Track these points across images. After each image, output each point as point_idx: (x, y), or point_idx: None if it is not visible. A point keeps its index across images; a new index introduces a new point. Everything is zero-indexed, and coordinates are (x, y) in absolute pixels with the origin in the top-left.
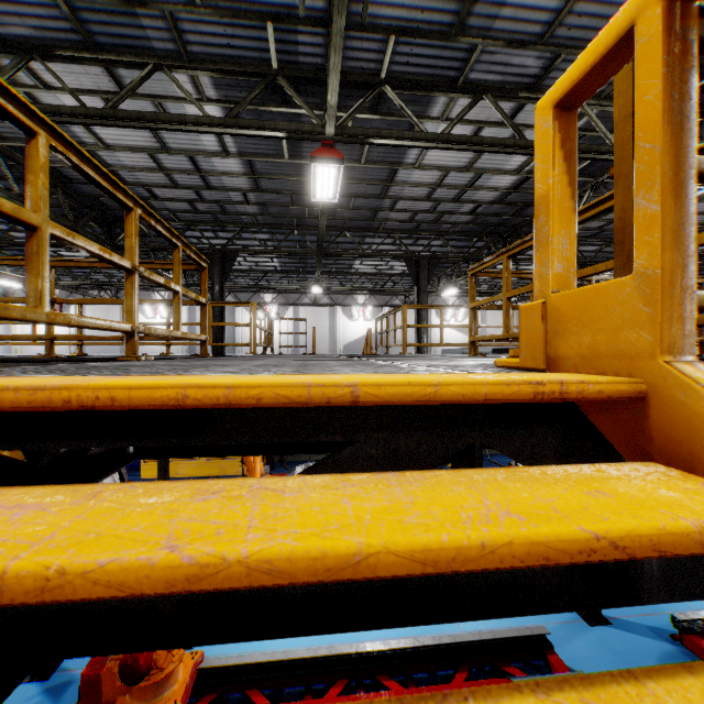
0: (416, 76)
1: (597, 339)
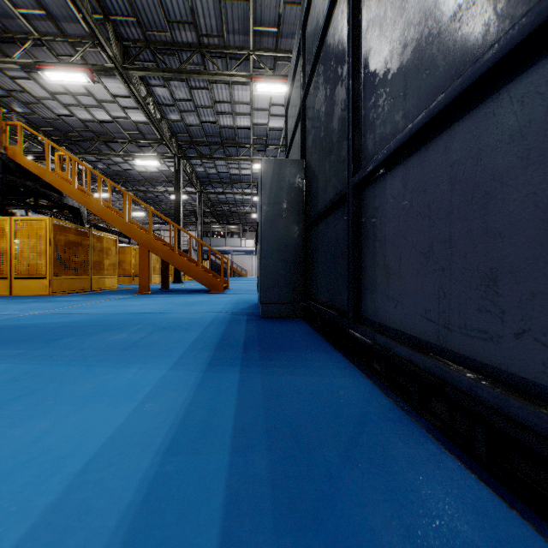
0: None
1: (63, 176)
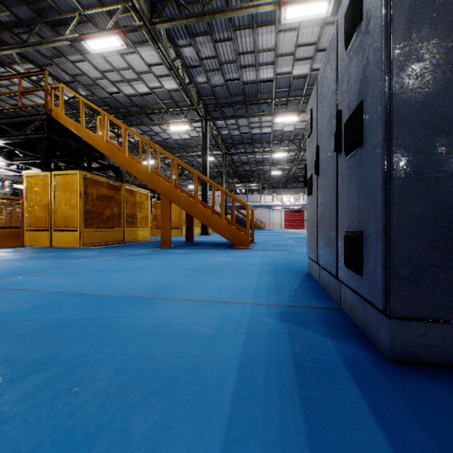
0: (26, 55)
1: None
